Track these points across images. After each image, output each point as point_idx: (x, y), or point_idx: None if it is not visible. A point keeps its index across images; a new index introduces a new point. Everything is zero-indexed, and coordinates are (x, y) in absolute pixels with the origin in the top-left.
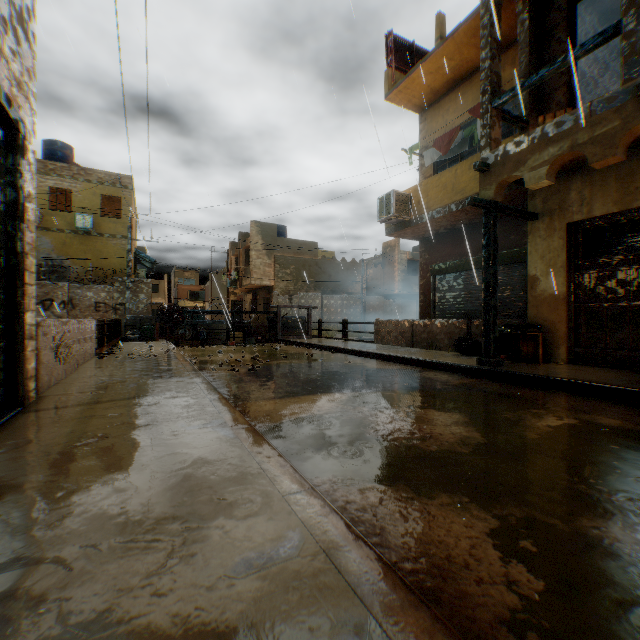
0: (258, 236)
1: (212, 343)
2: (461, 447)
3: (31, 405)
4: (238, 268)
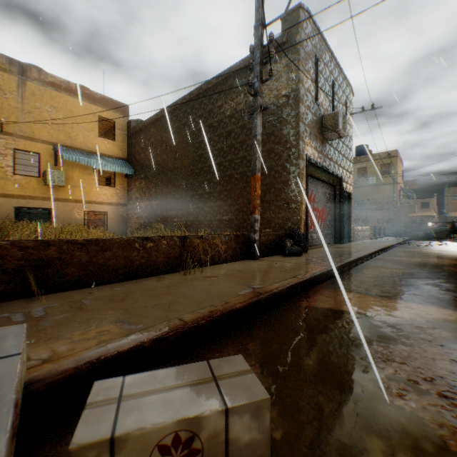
0: None
1: (435, 240)
2: (435, 254)
3: (351, 242)
4: None
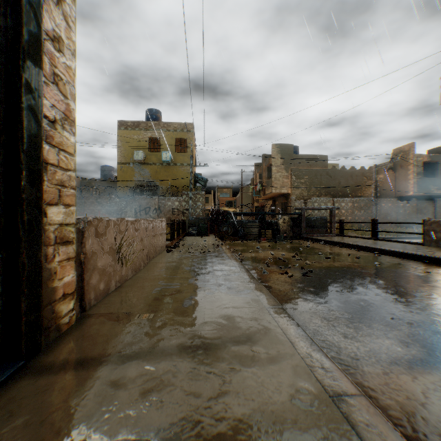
0: (278, 155)
1: (248, 238)
2: None
3: (53, 342)
4: (261, 181)
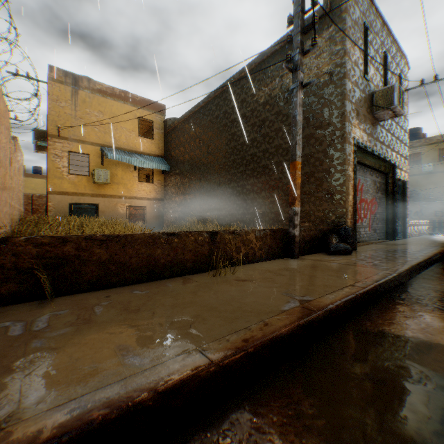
0: None
1: None
2: None
3: (406, 238)
4: None
